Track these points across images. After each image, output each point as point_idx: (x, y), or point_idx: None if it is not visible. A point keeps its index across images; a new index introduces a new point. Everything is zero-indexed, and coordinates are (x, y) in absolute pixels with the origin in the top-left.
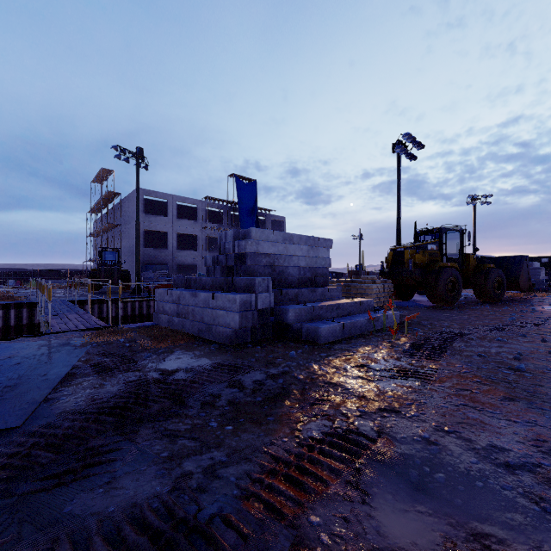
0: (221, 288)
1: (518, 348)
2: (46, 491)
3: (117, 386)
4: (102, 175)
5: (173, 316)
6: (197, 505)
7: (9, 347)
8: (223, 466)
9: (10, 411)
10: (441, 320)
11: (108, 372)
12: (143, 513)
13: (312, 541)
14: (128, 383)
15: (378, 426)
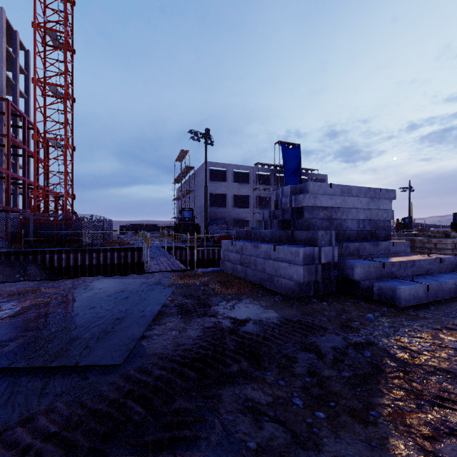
0: (280, 241)
1: None
2: None
3: (196, 332)
4: (182, 155)
5: (237, 264)
6: None
7: (123, 282)
8: None
9: (116, 345)
10: None
11: (189, 315)
12: None
13: None
14: (205, 329)
15: None
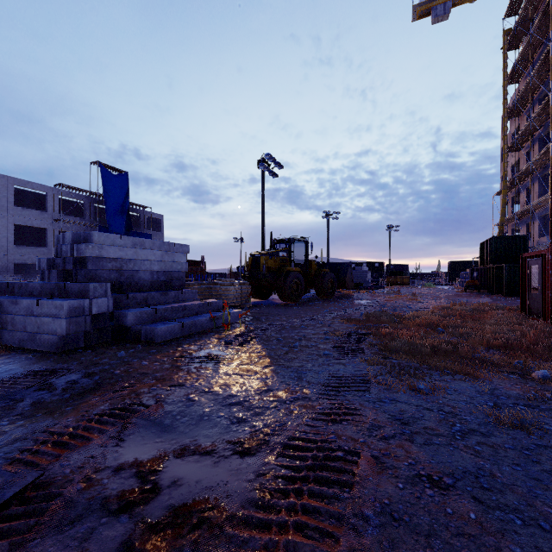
0: (52, 294)
1: (309, 332)
2: None
3: None
4: None
5: None
6: None
7: None
8: None
9: None
10: (277, 315)
11: None
12: None
13: (57, 474)
14: None
15: (159, 397)
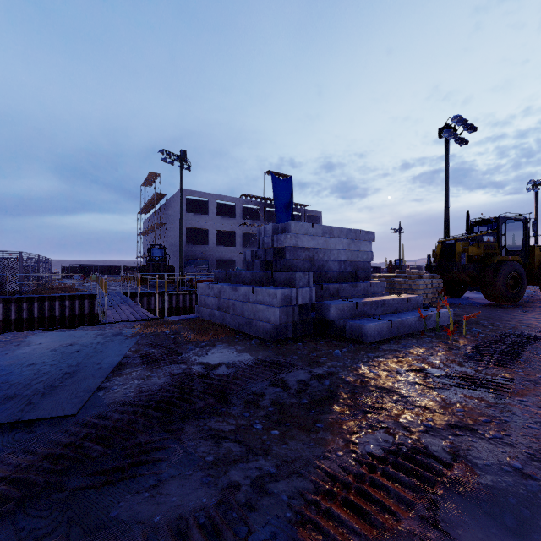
0: (261, 283)
1: None
2: (94, 488)
3: (163, 379)
4: (151, 178)
5: (214, 309)
6: (247, 527)
7: (71, 335)
8: (272, 479)
9: (68, 398)
10: (503, 320)
11: (155, 363)
12: (189, 529)
13: None
14: (173, 376)
15: (451, 447)
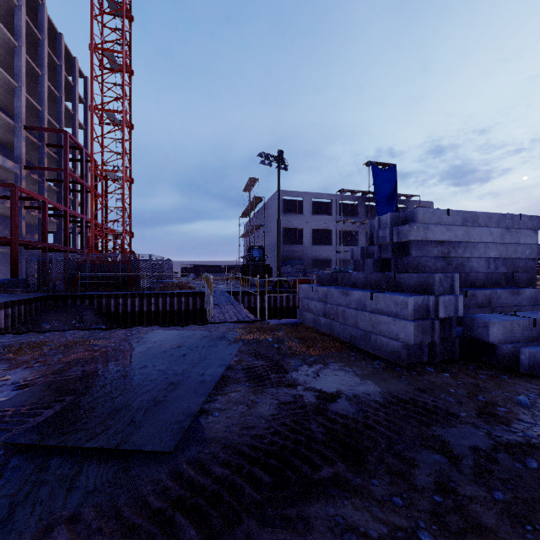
0: (378, 286)
1: None
2: None
3: (270, 409)
4: (250, 183)
5: (319, 315)
6: None
7: (181, 335)
8: None
9: (168, 421)
10: None
11: (260, 382)
12: None
13: None
14: (282, 405)
15: None
